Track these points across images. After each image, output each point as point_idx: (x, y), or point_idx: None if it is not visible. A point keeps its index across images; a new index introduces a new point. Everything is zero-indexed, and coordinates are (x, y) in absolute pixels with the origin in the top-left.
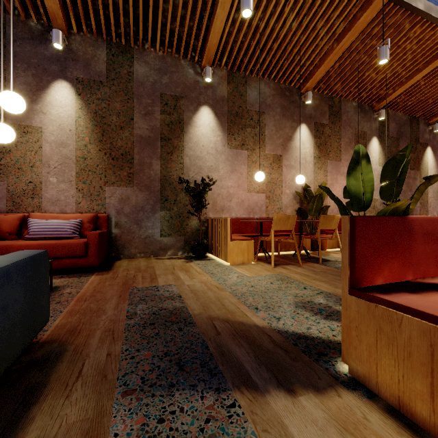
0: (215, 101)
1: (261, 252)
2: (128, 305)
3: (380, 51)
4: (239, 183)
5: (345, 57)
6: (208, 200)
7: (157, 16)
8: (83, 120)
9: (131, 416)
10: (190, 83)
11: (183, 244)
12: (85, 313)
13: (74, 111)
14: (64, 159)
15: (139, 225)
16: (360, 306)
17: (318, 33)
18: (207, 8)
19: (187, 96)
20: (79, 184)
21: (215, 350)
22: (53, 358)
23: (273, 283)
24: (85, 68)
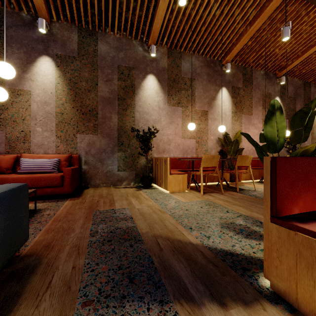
0: (158, 71)
1: (193, 183)
2: (91, 225)
3: (283, 31)
4: (176, 131)
5: (255, 37)
6: (153, 144)
7: (115, 8)
8: (61, 85)
9: None
10: (140, 57)
11: (134, 177)
12: (59, 231)
13: (54, 78)
14: (47, 114)
15: (102, 163)
16: (280, 233)
17: (235, 19)
18: (152, 1)
19: (137, 67)
20: (57, 132)
21: (158, 265)
22: (29, 270)
23: (202, 207)
24: (63, 47)
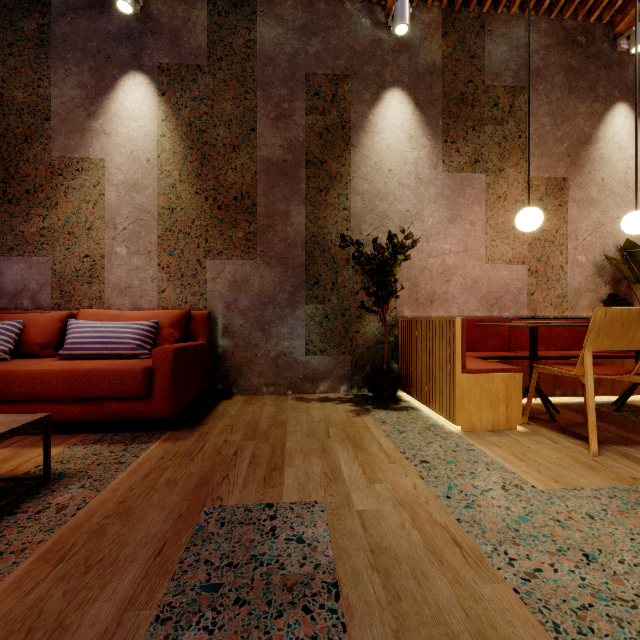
0: (414, 76)
1: (526, 396)
2: (151, 624)
3: None
4: (468, 243)
5: None
6: (400, 281)
7: None
8: (170, 141)
9: None
10: (364, 45)
11: (349, 371)
12: None
13: (154, 125)
14: (139, 212)
15: (267, 332)
16: None
17: None
18: None
19: (357, 74)
20: (162, 257)
21: None
22: None
23: None
24: (173, 45)
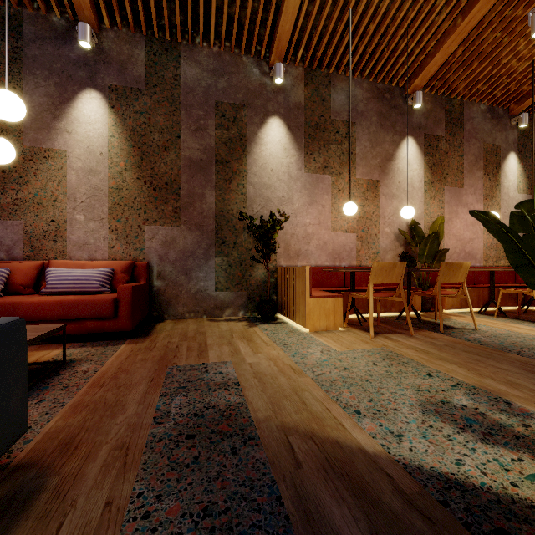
0: (287, 110)
1: (352, 314)
2: (160, 397)
3: (534, 18)
4: (321, 219)
5: (473, 38)
6: (278, 242)
7: None
8: (118, 140)
9: None
10: (255, 86)
11: (245, 301)
12: (96, 410)
13: (106, 128)
14: (94, 190)
15: (189, 276)
16: None
17: (434, 5)
18: None
19: (250, 105)
20: (112, 223)
21: (293, 508)
22: (15, 507)
23: (377, 364)
24: (120, 73)
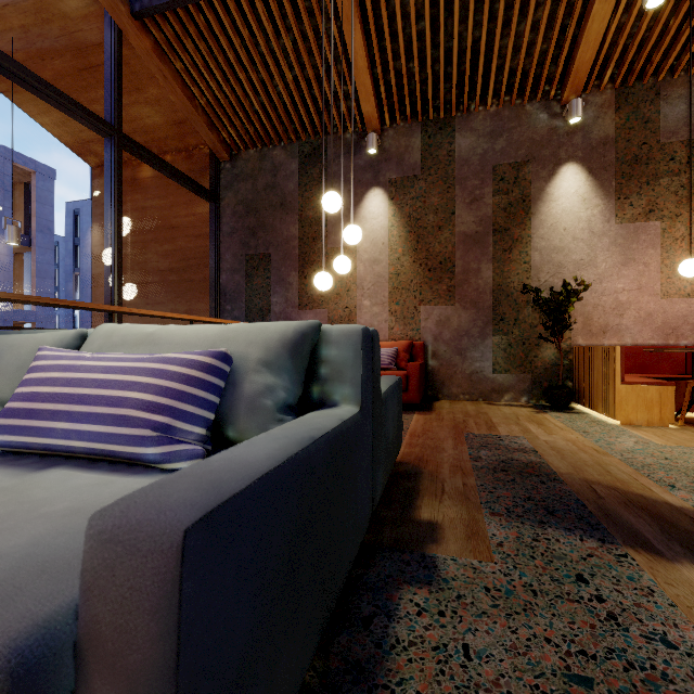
0: (588, 150)
1: None
2: (468, 448)
3: None
4: (642, 282)
5: None
6: (574, 316)
7: (489, 62)
8: (396, 229)
9: (503, 529)
10: (541, 135)
11: (528, 386)
12: (425, 448)
13: (386, 220)
14: (377, 278)
15: (463, 356)
16: None
17: None
18: (574, 13)
19: (535, 158)
20: (391, 306)
21: (595, 510)
22: (414, 475)
23: None
24: (398, 166)
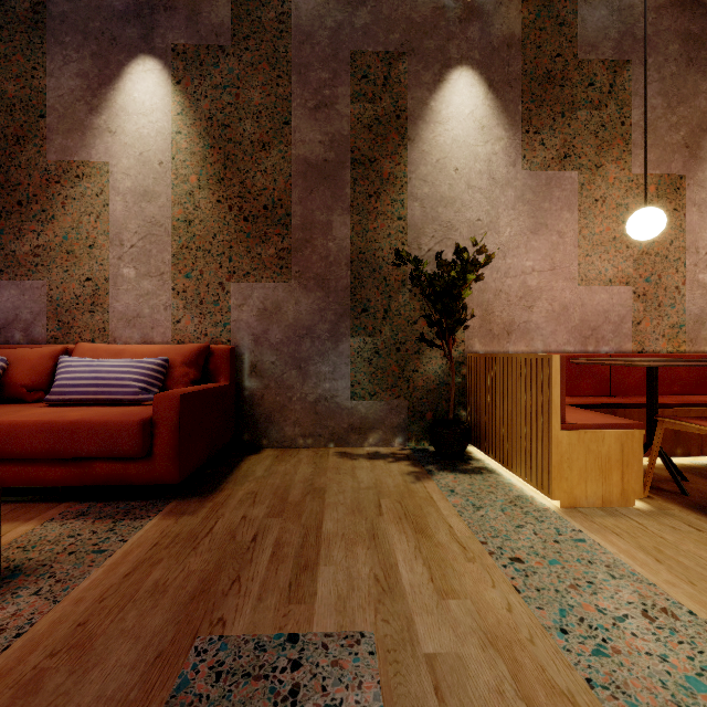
0: (487, 51)
1: None
2: None
3: None
4: (556, 259)
5: None
6: (469, 307)
7: None
8: (186, 138)
9: None
10: (423, 15)
11: (404, 419)
12: None
13: (168, 120)
14: (149, 226)
15: (303, 371)
16: None
17: None
18: None
19: (415, 50)
20: (177, 279)
21: None
22: None
23: None
24: (190, 23)
